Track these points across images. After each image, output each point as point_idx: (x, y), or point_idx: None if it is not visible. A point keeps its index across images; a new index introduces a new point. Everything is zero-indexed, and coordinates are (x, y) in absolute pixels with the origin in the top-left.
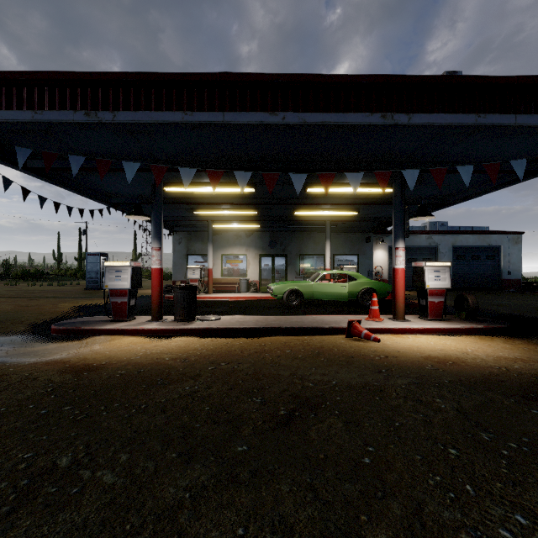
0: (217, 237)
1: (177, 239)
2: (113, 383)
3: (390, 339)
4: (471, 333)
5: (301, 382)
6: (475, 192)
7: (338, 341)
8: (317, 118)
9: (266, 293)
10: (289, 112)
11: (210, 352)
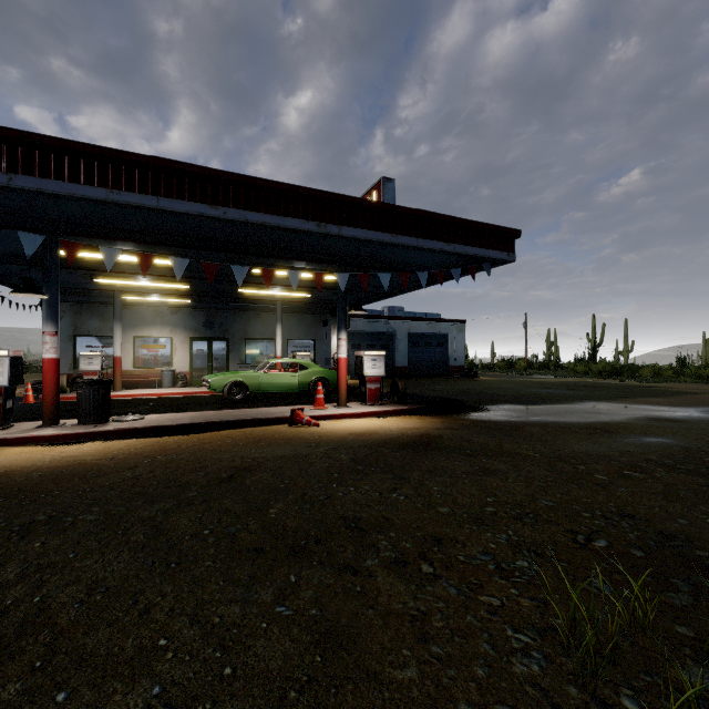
0: (125, 312)
1: None
2: (36, 482)
3: (330, 423)
4: (398, 414)
5: (241, 460)
6: (412, 286)
7: (281, 429)
8: (258, 217)
9: (201, 388)
10: (231, 208)
11: (141, 450)
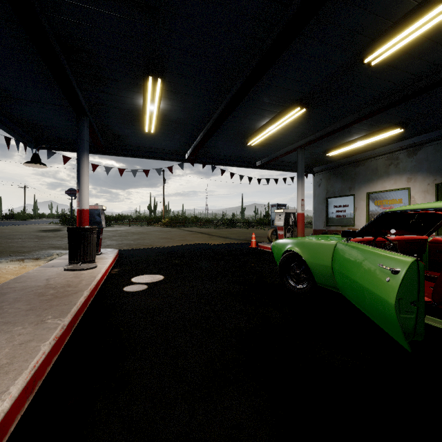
0: (359, 169)
1: (317, 182)
2: None
3: None
4: None
5: None
6: None
7: None
8: None
9: None
10: None
11: None
